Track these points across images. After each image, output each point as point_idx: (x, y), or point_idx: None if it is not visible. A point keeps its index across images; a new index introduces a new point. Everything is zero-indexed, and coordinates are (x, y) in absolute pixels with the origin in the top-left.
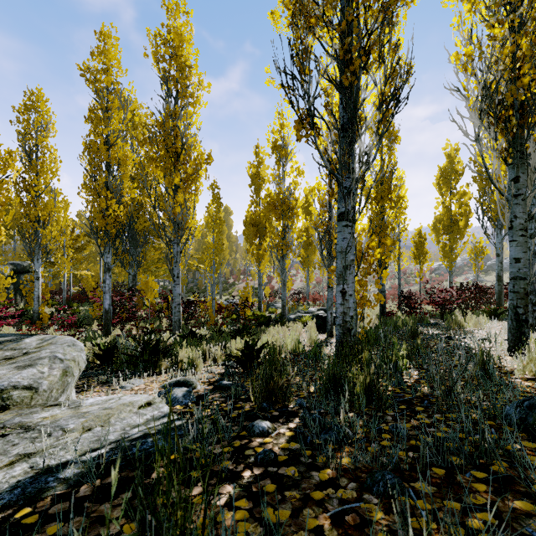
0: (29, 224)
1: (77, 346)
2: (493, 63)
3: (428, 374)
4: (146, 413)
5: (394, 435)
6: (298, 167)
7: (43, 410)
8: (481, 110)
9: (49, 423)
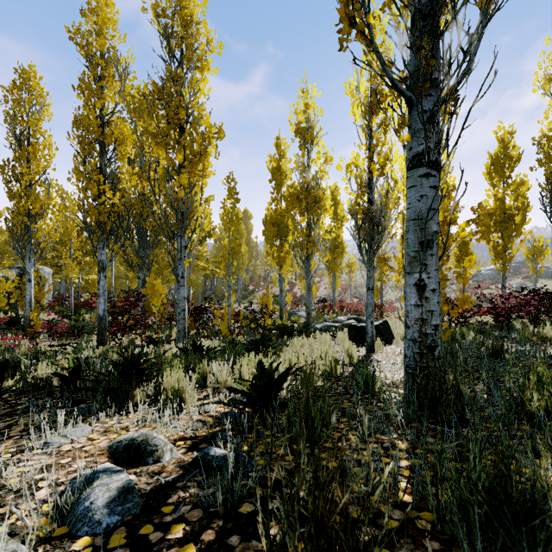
0: (18, 218)
1: None
2: None
3: None
4: None
5: None
6: (326, 152)
7: None
8: None
9: None
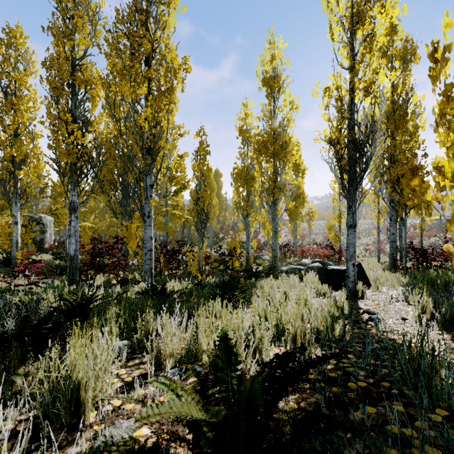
0: (3, 164)
1: None
2: None
3: None
4: None
5: None
6: (292, 100)
7: None
8: None
9: None
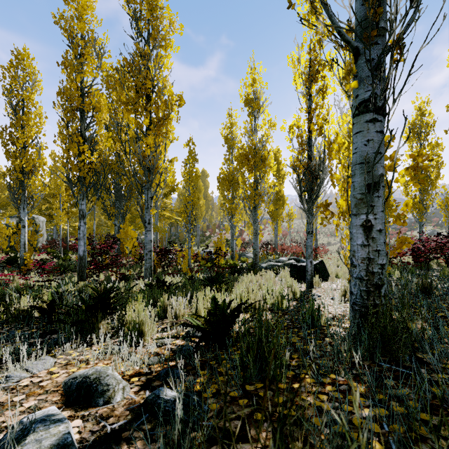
0: (14, 175)
1: None
2: None
3: None
4: None
5: None
6: (270, 119)
7: None
8: None
9: None
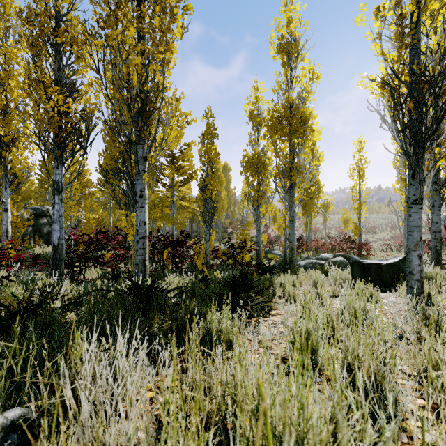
0: None
1: None
2: None
3: None
4: None
5: None
6: (312, 68)
7: None
8: None
9: None
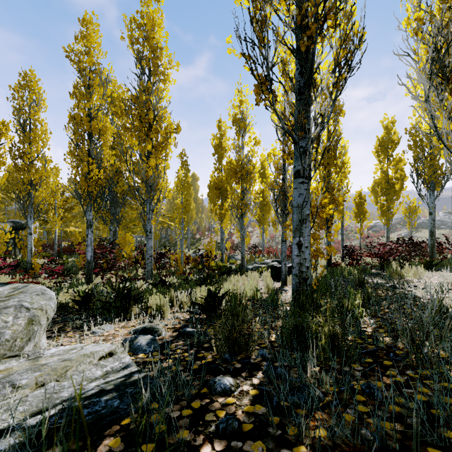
0: (23, 187)
1: (46, 295)
2: (445, 25)
3: (387, 324)
4: (107, 364)
5: (368, 397)
6: (255, 137)
7: (0, 362)
8: (431, 72)
9: (1, 378)
